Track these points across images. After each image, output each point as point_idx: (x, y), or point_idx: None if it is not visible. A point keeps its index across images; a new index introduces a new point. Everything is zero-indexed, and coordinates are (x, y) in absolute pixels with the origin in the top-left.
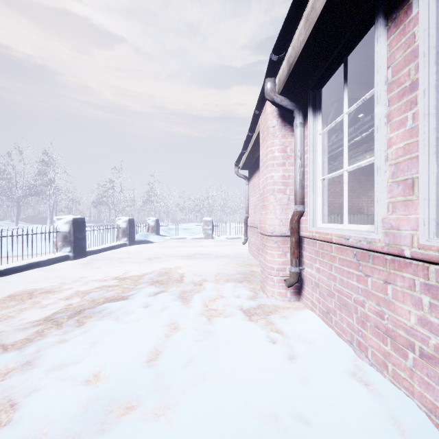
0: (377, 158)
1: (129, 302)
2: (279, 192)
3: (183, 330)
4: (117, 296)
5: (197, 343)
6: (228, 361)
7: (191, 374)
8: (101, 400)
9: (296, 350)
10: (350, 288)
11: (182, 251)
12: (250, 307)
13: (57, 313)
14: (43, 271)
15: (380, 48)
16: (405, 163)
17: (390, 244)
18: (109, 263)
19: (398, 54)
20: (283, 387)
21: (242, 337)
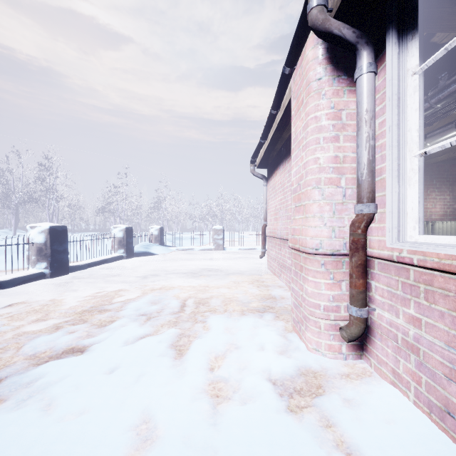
0: None
1: (86, 362)
2: (329, 183)
3: (161, 447)
4: (75, 345)
5: None
6: None
7: None
8: None
9: None
10: None
11: (187, 265)
12: (283, 375)
13: None
14: (2, 295)
15: None
16: None
17: None
18: (93, 282)
19: None
20: None
21: None
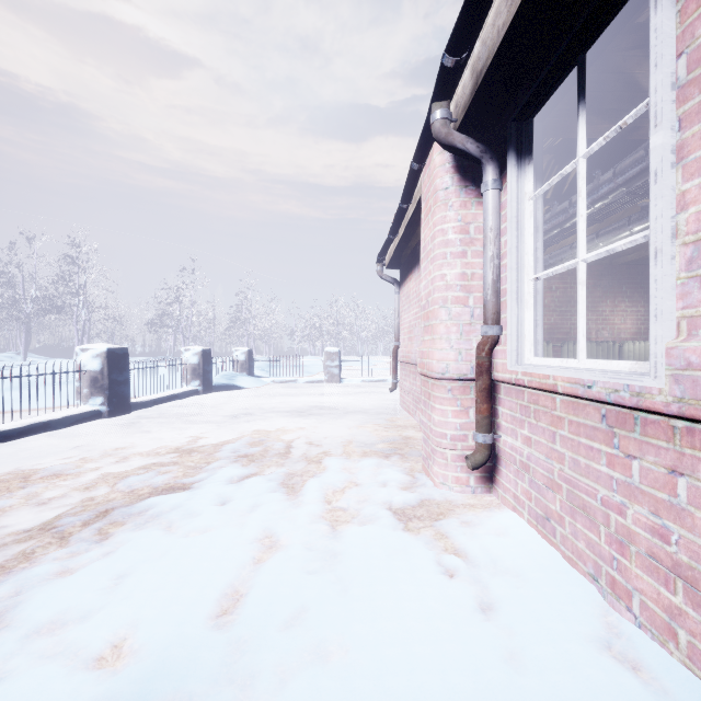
0: (656, 231)
1: (193, 496)
2: (456, 303)
3: (286, 550)
4: (174, 484)
5: (311, 579)
6: (367, 617)
7: (297, 645)
8: None
9: (494, 592)
10: (593, 477)
11: (290, 403)
12: (404, 505)
13: (64, 516)
14: (55, 437)
15: (662, 19)
16: None
17: (686, 399)
18: (167, 423)
19: None
20: (476, 678)
21: (393, 564)
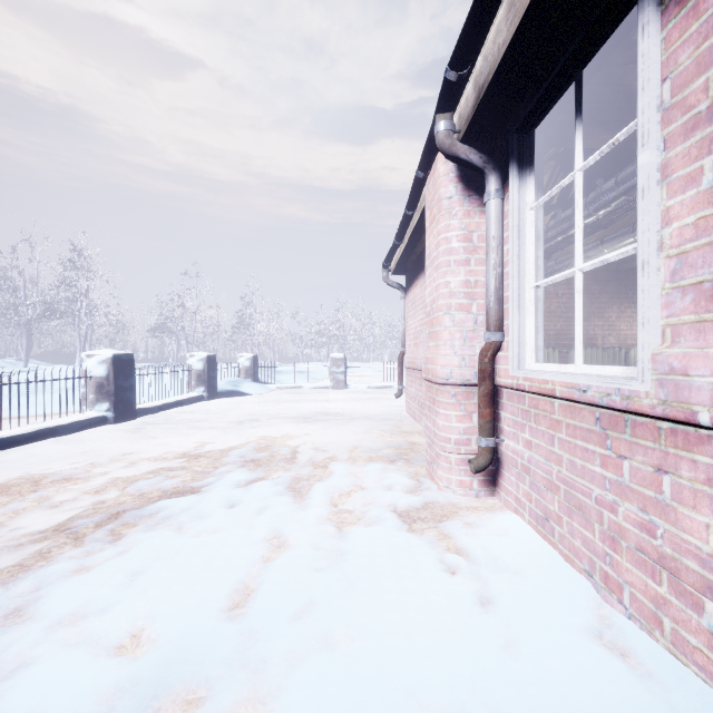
0: (643, 244)
1: (202, 499)
2: (459, 309)
3: (294, 549)
4: (183, 487)
5: (318, 575)
6: (372, 609)
7: (305, 634)
8: (140, 688)
9: (493, 587)
10: (588, 478)
11: (296, 409)
12: (409, 507)
13: (77, 518)
14: (62, 443)
15: (648, 45)
16: (697, 253)
17: (669, 401)
18: (173, 428)
19: (685, 54)
20: (473, 662)
21: (397, 562)
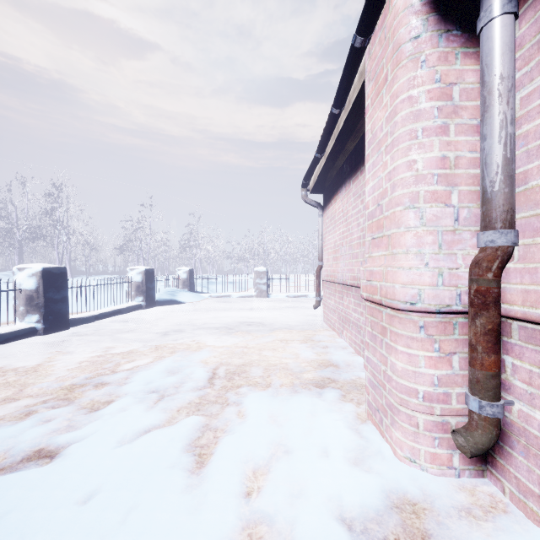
0: None
1: (51, 479)
2: (432, 200)
3: None
4: (45, 446)
5: None
6: None
7: None
8: None
9: None
10: None
11: (222, 318)
12: (363, 509)
13: None
14: None
15: None
16: None
17: None
18: (97, 341)
19: None
20: None
21: None
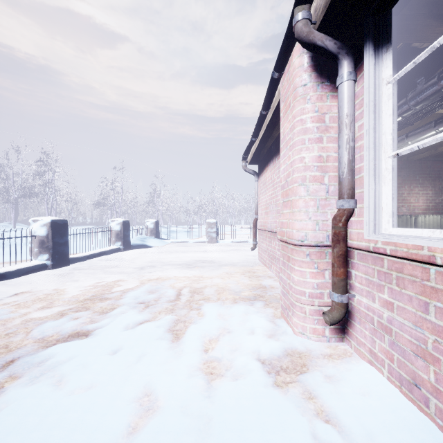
0: None
1: (91, 344)
2: (313, 181)
3: (161, 415)
4: (80, 330)
5: None
6: None
7: None
8: None
9: None
10: None
11: (182, 257)
12: (271, 355)
13: None
14: (7, 285)
15: None
16: None
17: None
18: (92, 273)
19: None
20: None
21: (268, 441)
